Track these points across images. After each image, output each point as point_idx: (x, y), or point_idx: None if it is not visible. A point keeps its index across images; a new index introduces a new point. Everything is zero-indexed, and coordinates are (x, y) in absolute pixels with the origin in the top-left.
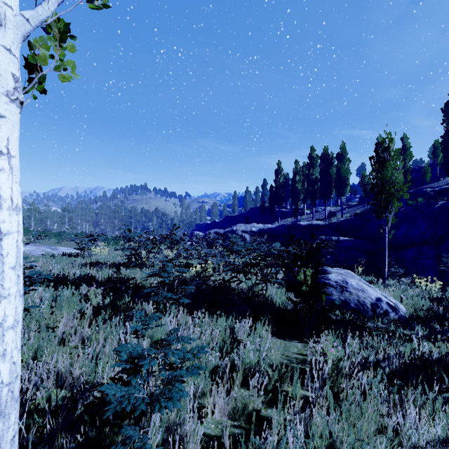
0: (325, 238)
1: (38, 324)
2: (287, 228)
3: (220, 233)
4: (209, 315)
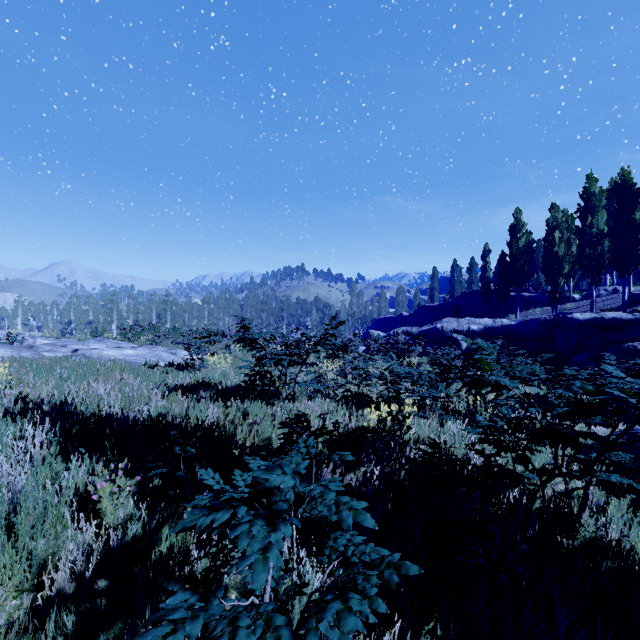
0: None
1: None
2: (545, 325)
3: (413, 333)
4: None
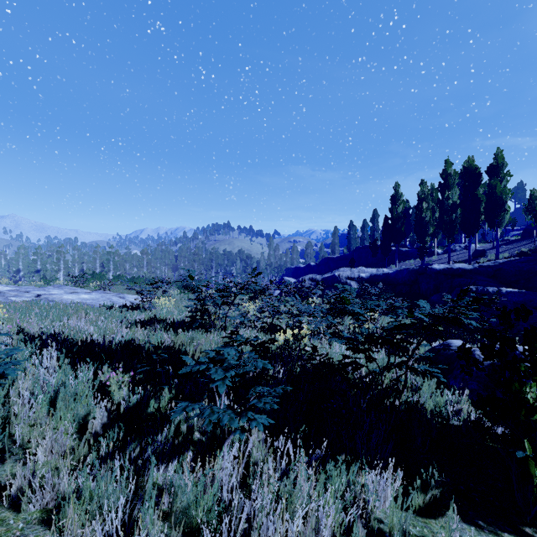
0: (475, 288)
1: None
2: (413, 273)
3: (317, 279)
4: (308, 445)
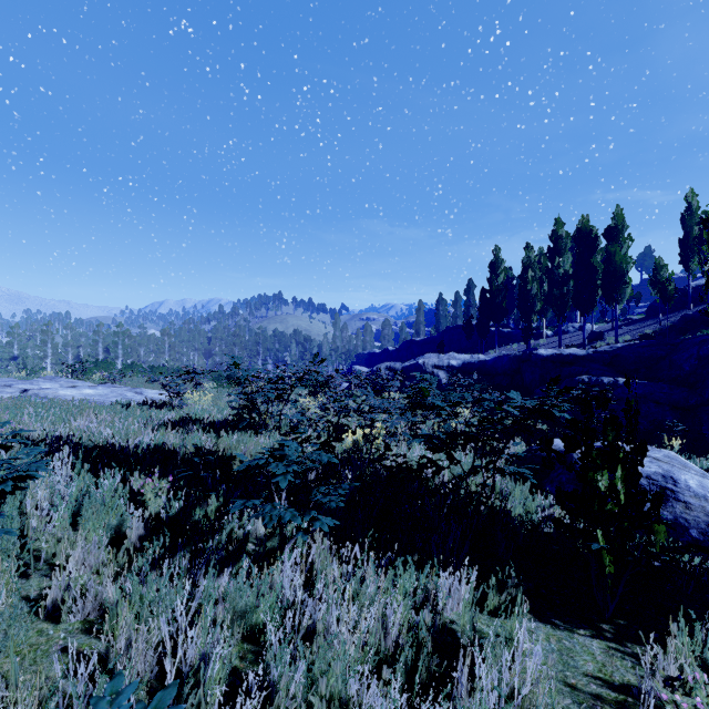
0: (588, 379)
1: (21, 563)
2: (515, 361)
3: (396, 369)
4: (378, 551)
